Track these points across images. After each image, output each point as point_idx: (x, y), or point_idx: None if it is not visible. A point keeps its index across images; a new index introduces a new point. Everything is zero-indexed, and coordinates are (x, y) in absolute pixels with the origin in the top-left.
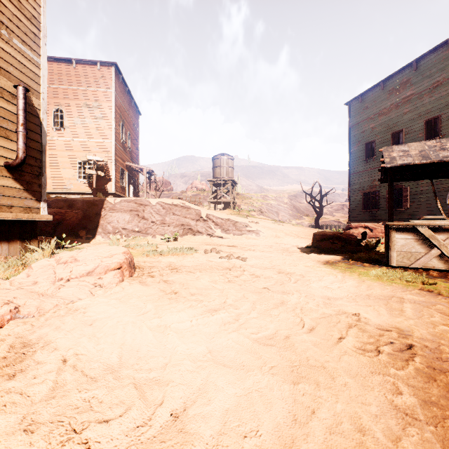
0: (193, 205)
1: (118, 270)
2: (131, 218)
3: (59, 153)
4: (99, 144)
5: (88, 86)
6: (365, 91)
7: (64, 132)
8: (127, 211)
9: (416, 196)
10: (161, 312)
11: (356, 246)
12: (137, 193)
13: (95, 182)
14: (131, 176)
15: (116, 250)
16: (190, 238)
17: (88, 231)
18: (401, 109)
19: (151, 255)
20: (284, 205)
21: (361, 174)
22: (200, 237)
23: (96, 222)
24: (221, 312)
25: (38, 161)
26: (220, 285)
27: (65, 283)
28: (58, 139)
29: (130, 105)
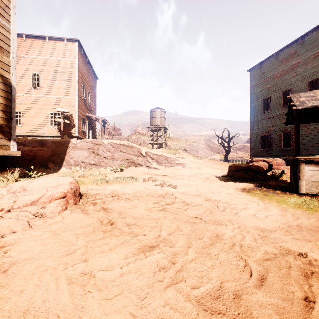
0: (135, 145)
1: (62, 199)
2: (88, 154)
3: (36, 106)
4: (66, 100)
5: (58, 57)
6: (263, 61)
7: (40, 91)
8: (85, 149)
9: (301, 138)
10: (89, 252)
11: (264, 176)
12: (95, 136)
13: (62, 128)
14: (90, 124)
15: (64, 180)
16: (133, 169)
17: (55, 164)
18: (290, 73)
19: (99, 184)
20: (202, 146)
21: (259, 122)
22: (140, 168)
23: (62, 157)
24: (155, 252)
25: (9, 107)
26: (155, 214)
27: (5, 213)
28: (35, 96)
29: (89, 72)
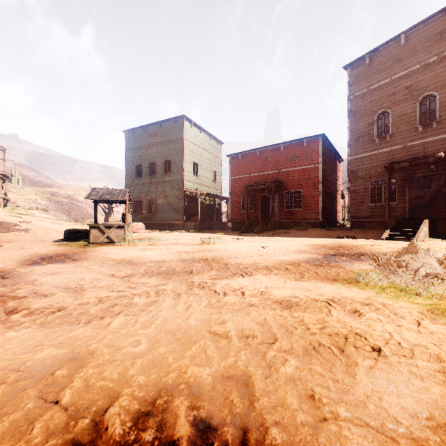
0: None
1: None
2: None
3: None
4: None
5: None
6: (135, 128)
7: None
8: None
9: (161, 206)
10: None
11: None
12: None
13: None
14: None
15: None
16: None
17: None
18: (154, 149)
19: None
20: (79, 204)
21: (133, 187)
22: None
23: None
24: None
25: None
26: None
27: None
28: None
29: None
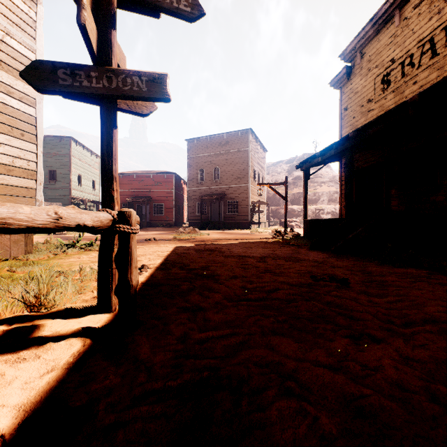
0: None
1: None
2: None
3: None
4: None
5: None
6: None
7: None
8: None
9: None
10: None
11: None
12: None
13: None
14: None
15: None
16: None
17: None
18: None
19: None
20: None
21: None
22: None
23: None
24: None
25: None
26: None
27: None
28: None
29: None
